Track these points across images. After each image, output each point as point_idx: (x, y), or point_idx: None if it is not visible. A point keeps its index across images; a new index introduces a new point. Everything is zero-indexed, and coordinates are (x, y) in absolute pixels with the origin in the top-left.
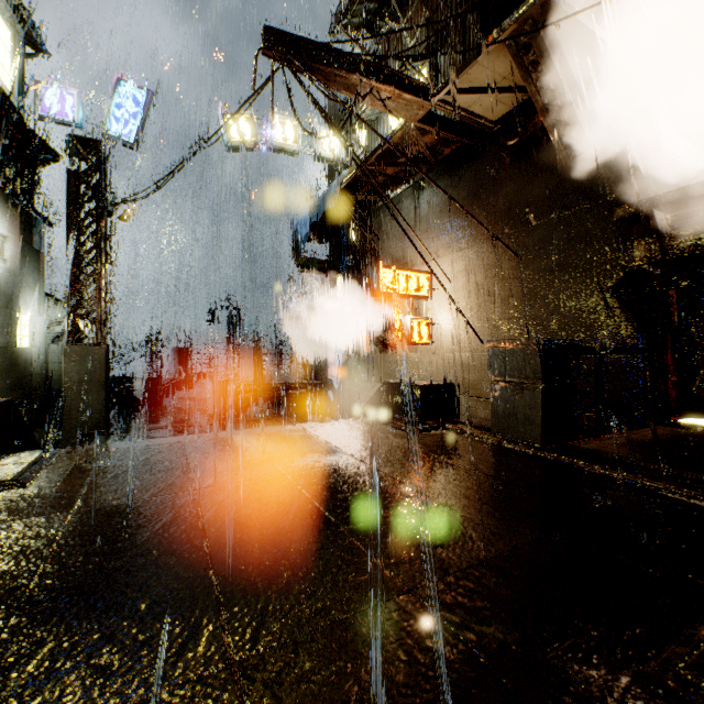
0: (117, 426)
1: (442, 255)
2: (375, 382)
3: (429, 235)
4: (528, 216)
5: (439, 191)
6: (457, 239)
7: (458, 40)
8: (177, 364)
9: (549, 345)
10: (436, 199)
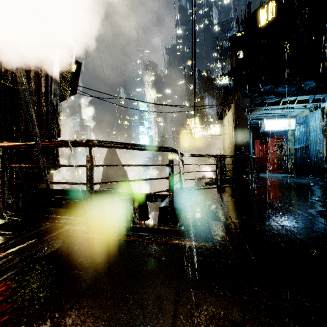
0: None
1: None
2: None
3: None
4: None
5: None
6: None
7: None
8: None
9: None
10: None
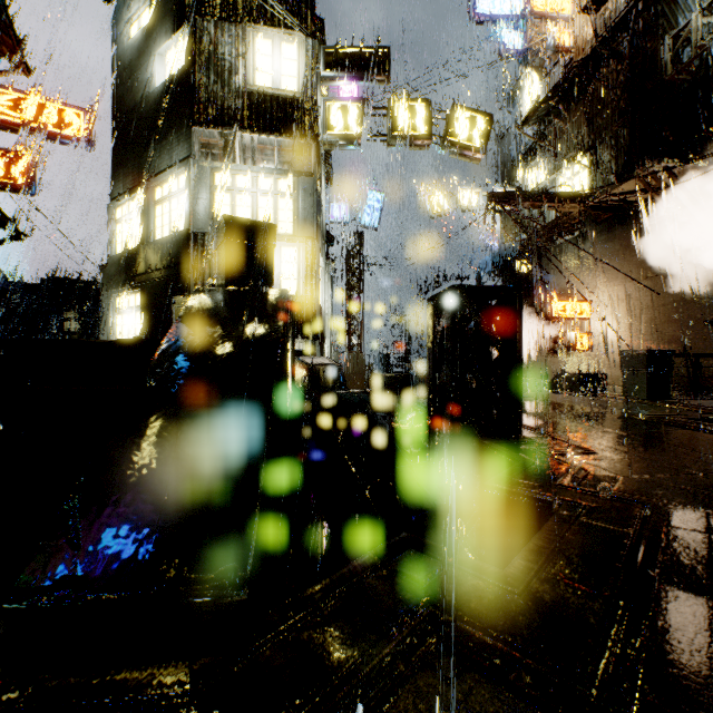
0: None
1: (600, 288)
2: (544, 378)
3: (590, 273)
4: (664, 266)
5: (598, 243)
6: (611, 277)
7: (612, 141)
8: (385, 365)
9: (651, 353)
10: (595, 248)
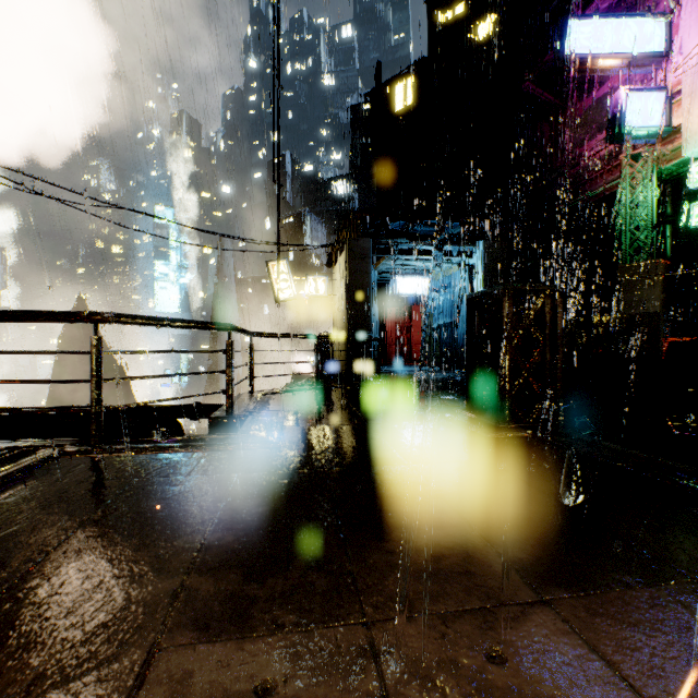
0: None
1: None
2: None
3: None
4: None
5: None
6: None
7: None
8: None
9: None
10: None
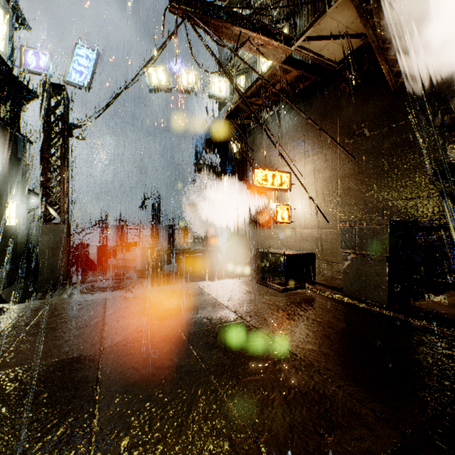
0: (75, 278)
1: (298, 160)
2: (250, 249)
3: (288, 146)
4: (363, 129)
5: (296, 115)
6: (309, 148)
7: (310, 6)
8: (118, 236)
9: (394, 225)
10: (293, 121)
